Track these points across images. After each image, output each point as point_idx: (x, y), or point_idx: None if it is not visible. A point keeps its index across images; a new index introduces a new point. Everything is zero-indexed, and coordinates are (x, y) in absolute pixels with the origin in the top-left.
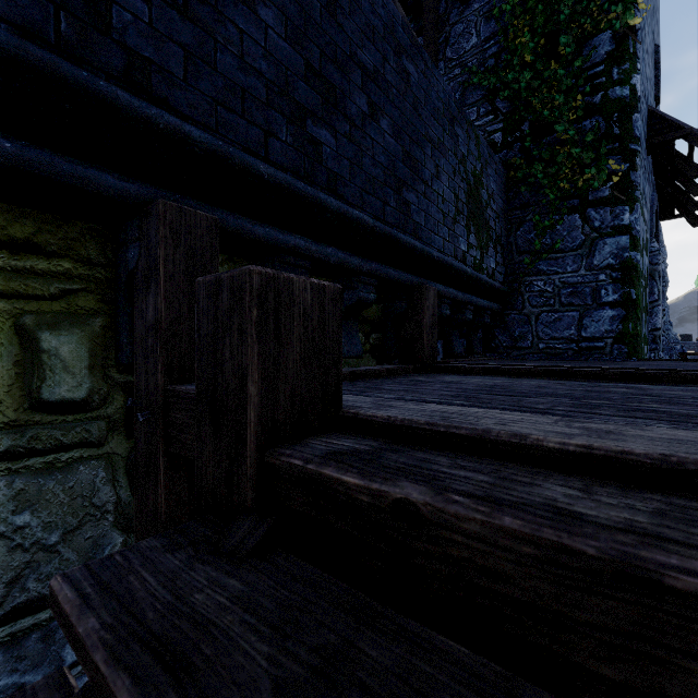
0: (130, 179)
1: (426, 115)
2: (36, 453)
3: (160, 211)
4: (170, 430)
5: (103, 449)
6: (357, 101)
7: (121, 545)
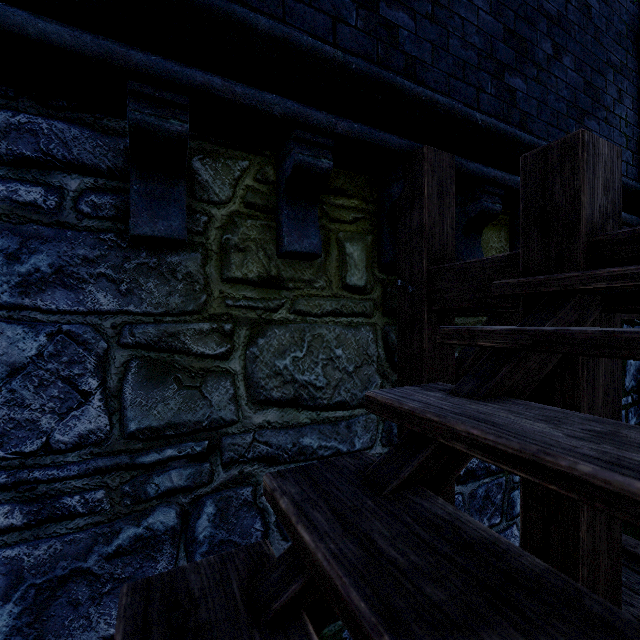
0: (401, 138)
1: (608, 41)
2: (344, 315)
3: (425, 153)
4: (433, 295)
5: (371, 320)
6: (542, 47)
7: (380, 385)
